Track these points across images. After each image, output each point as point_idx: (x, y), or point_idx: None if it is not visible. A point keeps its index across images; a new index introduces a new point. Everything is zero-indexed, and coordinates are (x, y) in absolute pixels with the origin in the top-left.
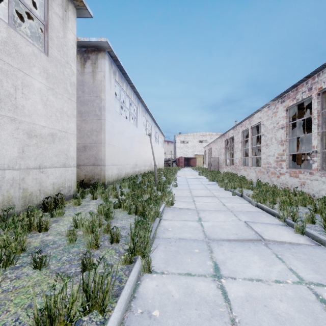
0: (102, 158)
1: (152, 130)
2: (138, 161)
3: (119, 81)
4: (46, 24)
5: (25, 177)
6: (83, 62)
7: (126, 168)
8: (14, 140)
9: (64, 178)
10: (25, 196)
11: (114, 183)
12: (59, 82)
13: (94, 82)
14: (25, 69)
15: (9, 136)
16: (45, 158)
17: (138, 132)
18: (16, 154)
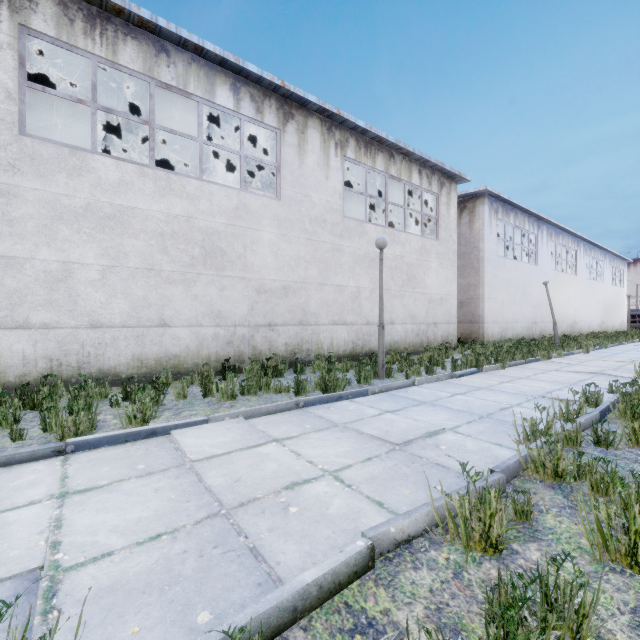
0: (480, 315)
1: (578, 259)
2: (538, 317)
3: (503, 216)
4: (437, 217)
5: (428, 329)
6: (459, 213)
7: (514, 328)
8: (423, 306)
9: (448, 332)
10: (428, 342)
11: (494, 341)
12: (445, 255)
13: (471, 233)
14: (428, 258)
15: (422, 304)
16: (437, 317)
17: (538, 272)
18: (424, 314)
